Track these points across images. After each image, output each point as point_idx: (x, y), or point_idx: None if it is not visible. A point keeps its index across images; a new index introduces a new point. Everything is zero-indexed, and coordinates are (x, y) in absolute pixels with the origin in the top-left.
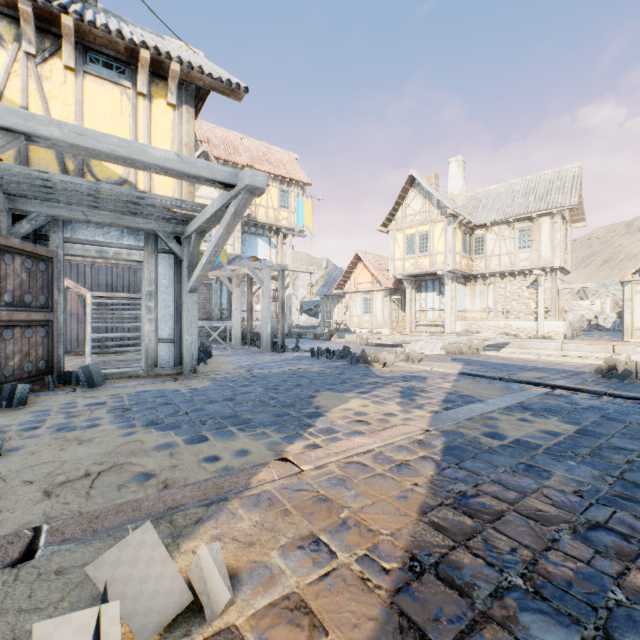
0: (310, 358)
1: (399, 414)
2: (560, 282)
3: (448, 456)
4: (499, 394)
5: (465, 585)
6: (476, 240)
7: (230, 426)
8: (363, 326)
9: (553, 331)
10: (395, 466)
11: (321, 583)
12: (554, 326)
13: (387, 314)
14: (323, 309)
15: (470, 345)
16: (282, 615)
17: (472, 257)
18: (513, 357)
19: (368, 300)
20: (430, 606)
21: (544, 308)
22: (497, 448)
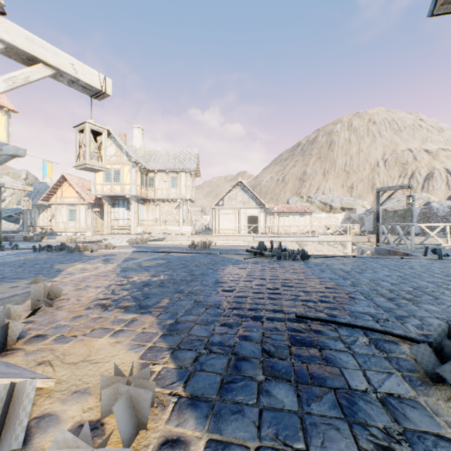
0: (33, 252)
1: (103, 266)
2: (190, 206)
3: (122, 272)
4: (148, 256)
5: (121, 285)
6: (150, 179)
7: (10, 280)
8: (69, 230)
9: (187, 231)
10: (103, 276)
11: (85, 291)
12: (187, 229)
13: (90, 221)
14: (27, 216)
15: (142, 239)
16: (76, 295)
17: (147, 188)
18: (162, 244)
19: (74, 211)
20: (113, 288)
21: (183, 219)
22: (139, 268)
